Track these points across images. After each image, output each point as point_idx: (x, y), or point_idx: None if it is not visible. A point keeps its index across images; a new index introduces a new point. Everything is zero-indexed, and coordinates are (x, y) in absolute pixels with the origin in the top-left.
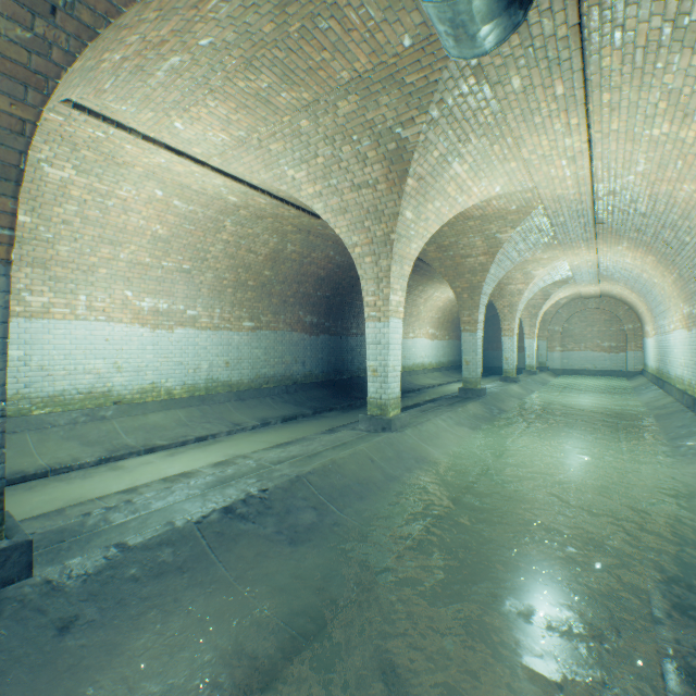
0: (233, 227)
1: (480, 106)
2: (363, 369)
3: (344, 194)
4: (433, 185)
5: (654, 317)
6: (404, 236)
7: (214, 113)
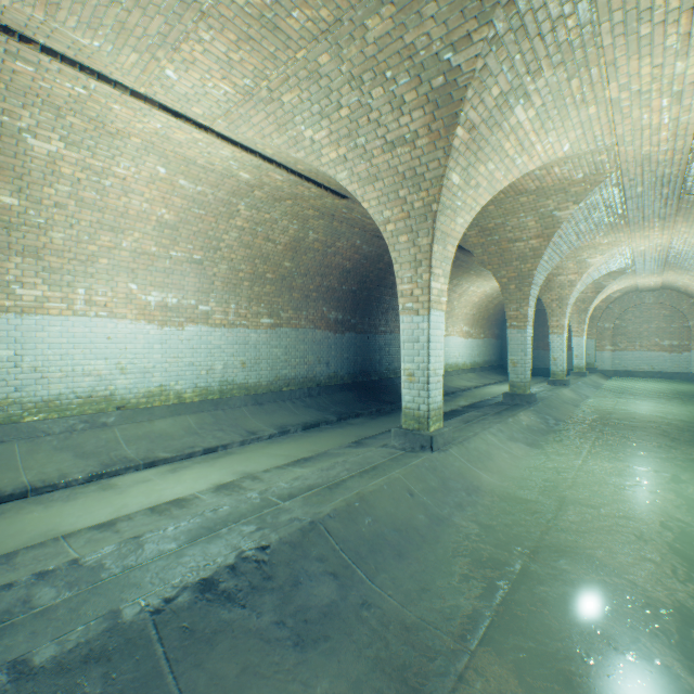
0: (247, 212)
1: (563, 11)
2: (392, 369)
3: (373, 156)
4: (488, 138)
5: None
6: (448, 207)
7: (211, 51)
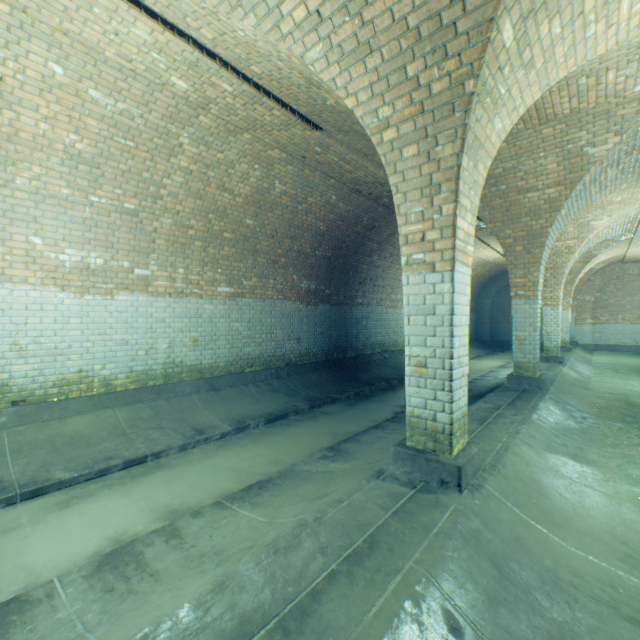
0: (193, 148)
1: None
2: (370, 345)
3: (366, 1)
4: None
5: None
6: (488, 92)
7: None
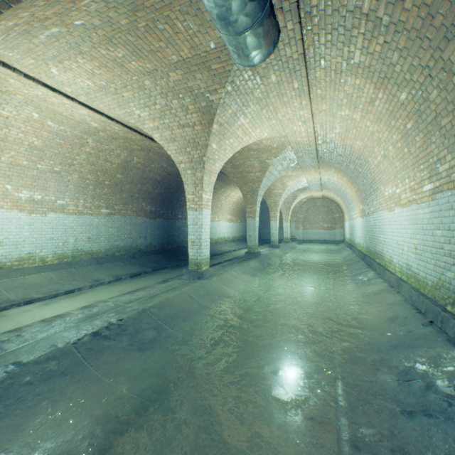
0: (94, 143)
1: (254, 87)
2: (186, 241)
3: (173, 129)
4: (229, 129)
5: (348, 210)
6: (211, 159)
7: (83, 67)
